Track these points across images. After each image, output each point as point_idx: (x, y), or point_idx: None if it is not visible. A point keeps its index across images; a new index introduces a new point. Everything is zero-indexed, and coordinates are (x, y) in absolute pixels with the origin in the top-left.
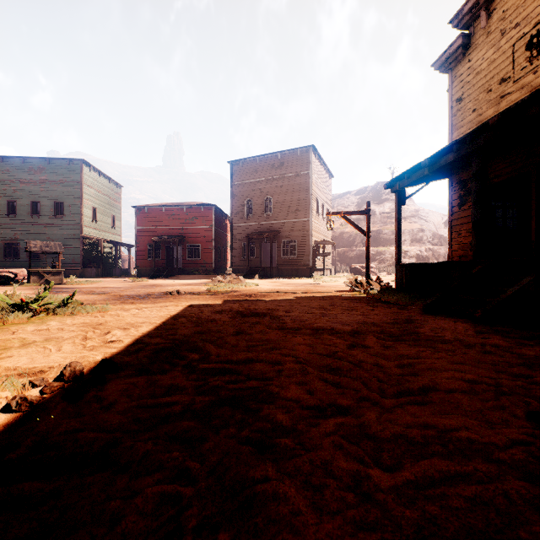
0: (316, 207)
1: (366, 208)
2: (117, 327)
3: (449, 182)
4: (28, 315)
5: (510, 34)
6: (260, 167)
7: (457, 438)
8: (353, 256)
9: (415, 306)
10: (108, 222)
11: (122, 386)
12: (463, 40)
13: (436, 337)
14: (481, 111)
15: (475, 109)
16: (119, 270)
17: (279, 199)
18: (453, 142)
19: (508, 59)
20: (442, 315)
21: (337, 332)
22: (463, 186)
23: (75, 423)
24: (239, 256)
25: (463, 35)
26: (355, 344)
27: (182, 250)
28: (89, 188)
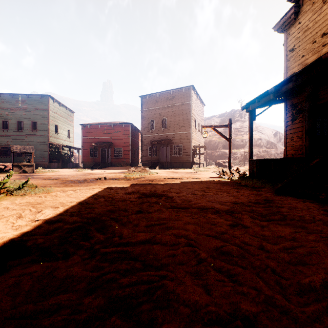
0: (195, 124)
1: (229, 123)
2: (50, 206)
3: (284, 105)
4: None
5: None
6: (159, 99)
7: None
8: (217, 155)
9: (267, 189)
10: (65, 134)
11: (15, 279)
12: (295, 9)
13: (299, 217)
14: (308, 56)
15: (303, 55)
16: (72, 164)
17: (171, 119)
18: (293, 74)
19: None
20: (290, 196)
21: (217, 211)
22: (295, 107)
23: None
24: (146, 155)
25: (295, 6)
26: (236, 224)
27: (111, 151)
28: (53, 113)
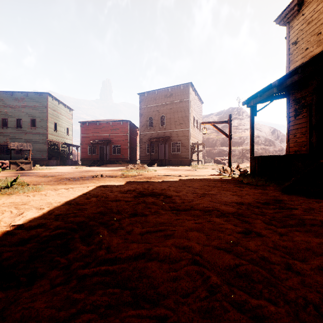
0: (193, 122)
1: (229, 119)
2: (35, 207)
3: (287, 100)
4: None
5: None
6: (157, 97)
7: None
8: (215, 153)
9: (272, 187)
10: (64, 131)
11: None
12: (298, 0)
13: (320, 222)
14: (312, 49)
15: (307, 47)
16: (71, 161)
17: (170, 117)
18: (299, 65)
19: None
20: (300, 196)
21: (223, 213)
22: (298, 102)
23: None
24: (144, 153)
25: None
26: (248, 231)
27: (109, 148)
28: (52, 110)
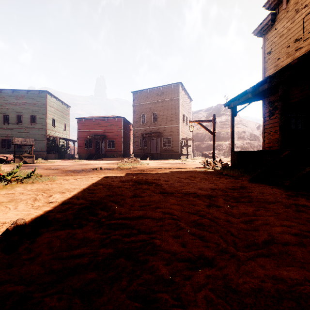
0: (183, 118)
1: (213, 118)
2: (58, 192)
3: (263, 102)
4: (3, 184)
5: (301, 11)
6: (150, 95)
7: (307, 294)
8: (204, 147)
9: (244, 177)
10: (62, 127)
11: (48, 239)
12: (272, 17)
13: (263, 199)
14: (283, 59)
15: (279, 58)
16: (68, 155)
17: (161, 113)
18: (267, 76)
19: (300, 27)
20: (263, 184)
21: (198, 195)
22: (272, 104)
23: (3, 274)
24: (137, 147)
25: (272, 14)
26: (211, 204)
27: (104, 143)
28: (51, 107)
